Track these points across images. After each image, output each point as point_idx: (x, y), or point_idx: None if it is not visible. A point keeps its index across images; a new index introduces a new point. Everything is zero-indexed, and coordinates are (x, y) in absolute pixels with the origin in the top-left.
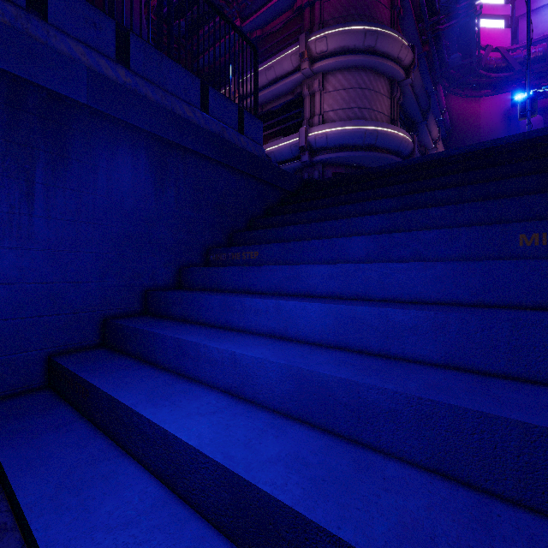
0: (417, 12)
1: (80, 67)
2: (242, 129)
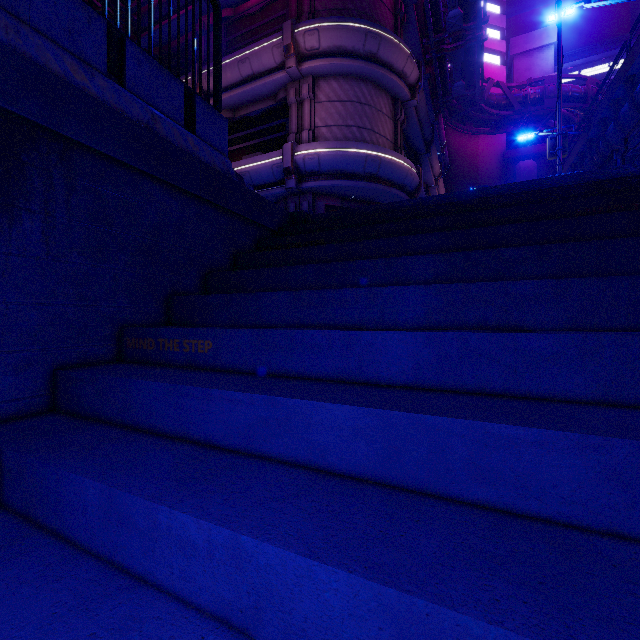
0: (421, 24)
1: None
2: (193, 125)
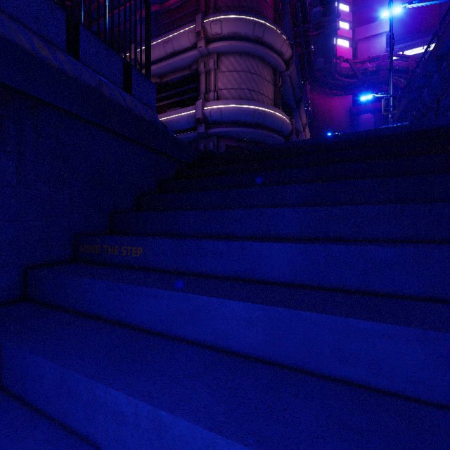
0: (293, 18)
1: None
2: (130, 88)
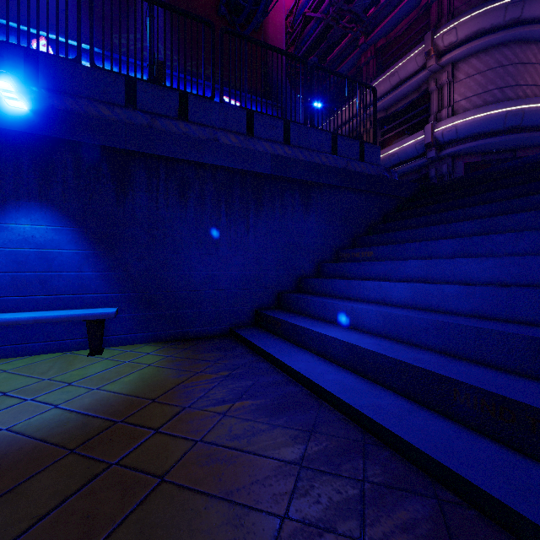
0: None
1: (267, 155)
2: (363, 157)
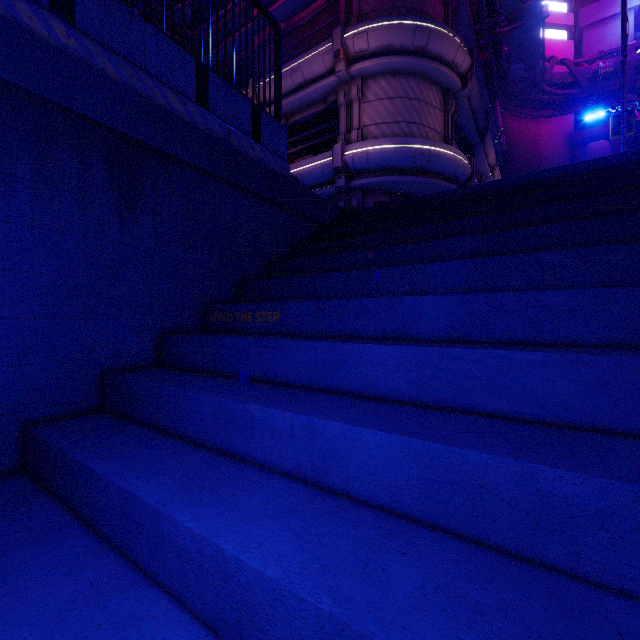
0: (474, 10)
1: None
2: (258, 136)
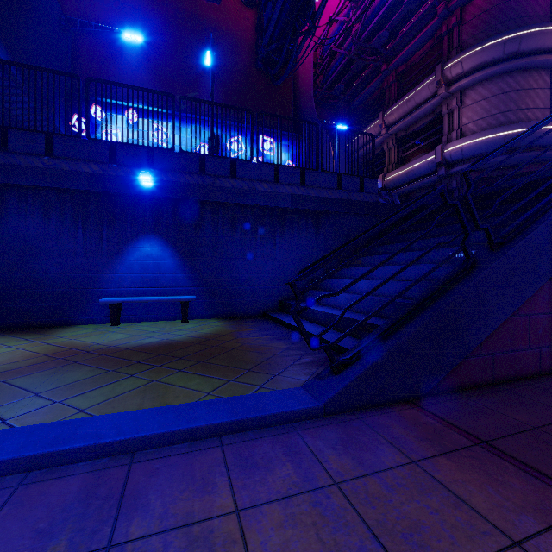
0: None
1: (288, 195)
2: (363, 189)
